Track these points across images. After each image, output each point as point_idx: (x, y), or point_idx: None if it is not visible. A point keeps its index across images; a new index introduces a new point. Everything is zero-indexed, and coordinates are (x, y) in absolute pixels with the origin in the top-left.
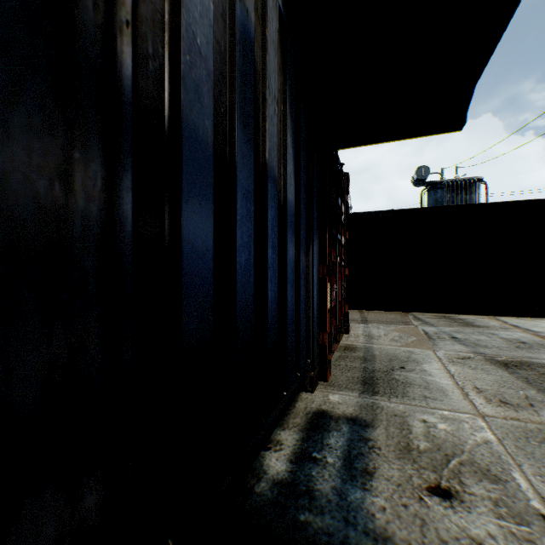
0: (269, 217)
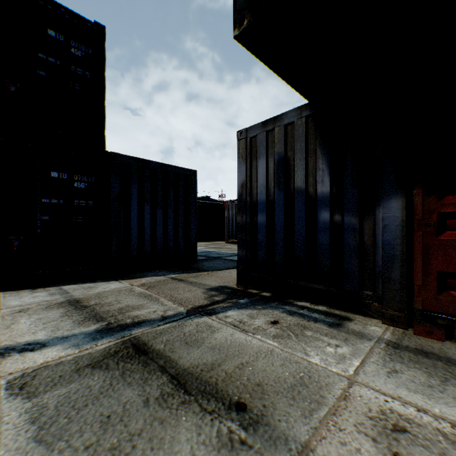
0: (296, 207)
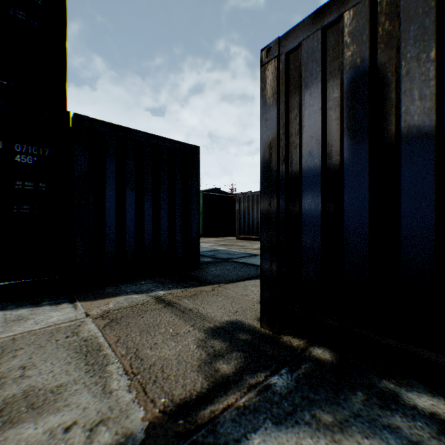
0: (405, 174)
